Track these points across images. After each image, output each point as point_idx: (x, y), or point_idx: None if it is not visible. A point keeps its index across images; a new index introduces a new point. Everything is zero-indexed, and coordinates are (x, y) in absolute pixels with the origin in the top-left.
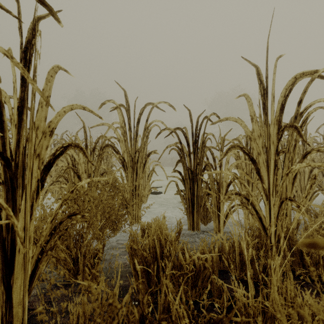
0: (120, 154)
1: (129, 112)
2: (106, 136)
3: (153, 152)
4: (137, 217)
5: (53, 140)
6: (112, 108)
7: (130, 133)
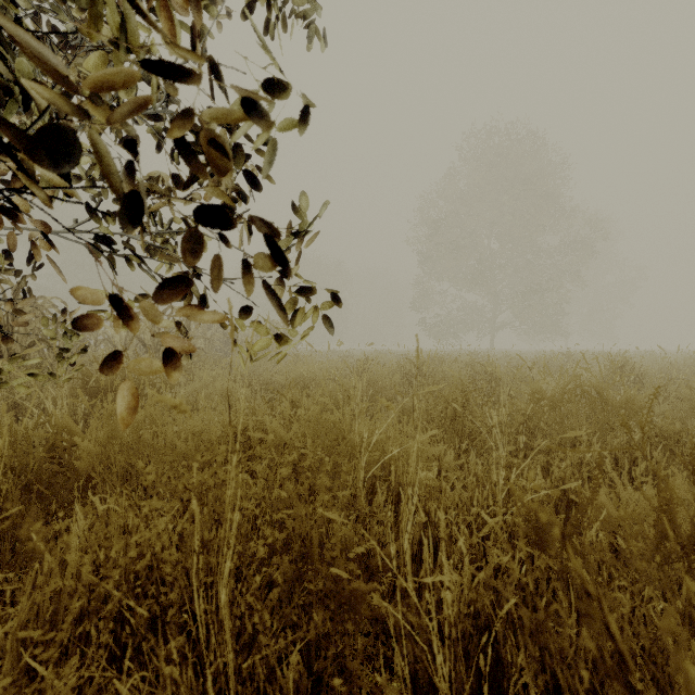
0: None
1: None
2: None
3: None
4: None
5: None
6: None
7: None
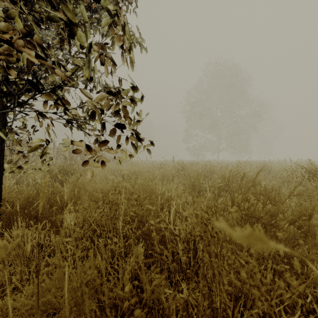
0: None
1: None
2: None
3: None
4: None
5: None
6: None
7: None
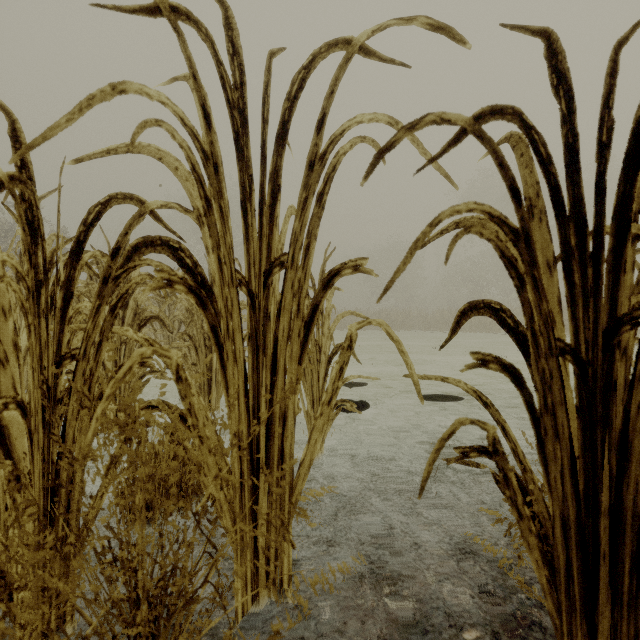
0: (205, 279)
1: (243, 97)
2: (139, 198)
3: (349, 264)
4: (278, 561)
5: (64, 256)
6: (172, 80)
7: (243, 177)
